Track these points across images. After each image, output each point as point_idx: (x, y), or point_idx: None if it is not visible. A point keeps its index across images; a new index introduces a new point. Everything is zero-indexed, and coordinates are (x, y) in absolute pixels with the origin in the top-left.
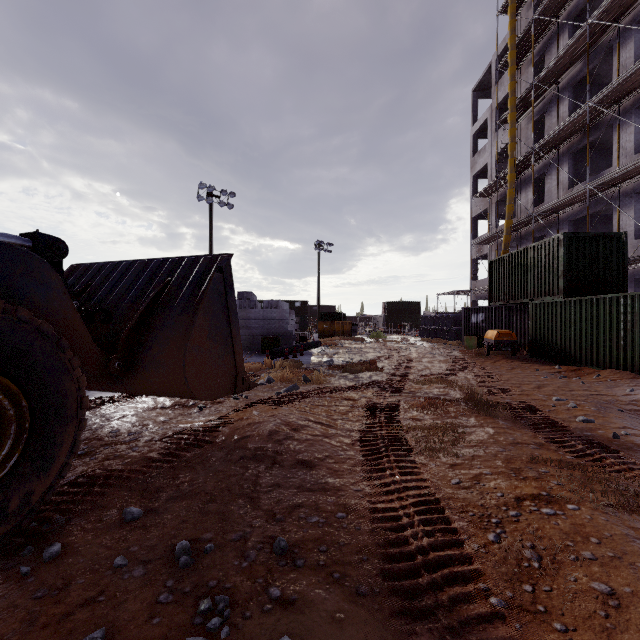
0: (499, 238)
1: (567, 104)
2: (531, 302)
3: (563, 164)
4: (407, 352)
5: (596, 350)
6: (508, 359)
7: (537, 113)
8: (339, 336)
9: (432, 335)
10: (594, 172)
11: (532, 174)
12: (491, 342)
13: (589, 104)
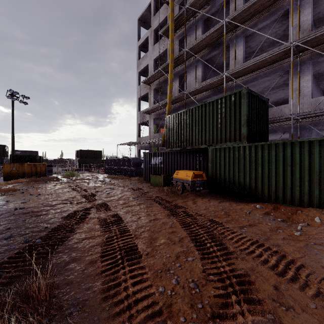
0: (157, 110)
1: (201, 30)
2: (211, 147)
3: (198, 67)
4: (106, 198)
5: (290, 189)
6: (201, 197)
7: (181, 35)
8: (30, 177)
9: (115, 172)
10: (209, 78)
11: (185, 66)
12: (186, 182)
13: (226, 20)
